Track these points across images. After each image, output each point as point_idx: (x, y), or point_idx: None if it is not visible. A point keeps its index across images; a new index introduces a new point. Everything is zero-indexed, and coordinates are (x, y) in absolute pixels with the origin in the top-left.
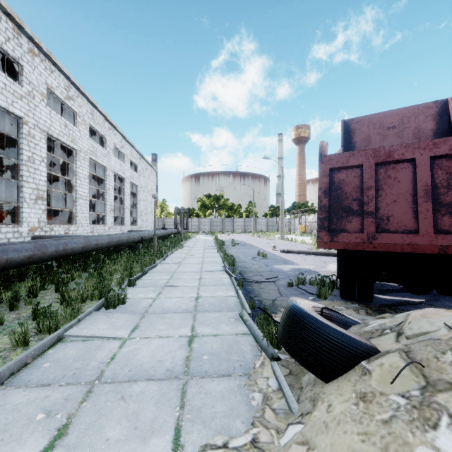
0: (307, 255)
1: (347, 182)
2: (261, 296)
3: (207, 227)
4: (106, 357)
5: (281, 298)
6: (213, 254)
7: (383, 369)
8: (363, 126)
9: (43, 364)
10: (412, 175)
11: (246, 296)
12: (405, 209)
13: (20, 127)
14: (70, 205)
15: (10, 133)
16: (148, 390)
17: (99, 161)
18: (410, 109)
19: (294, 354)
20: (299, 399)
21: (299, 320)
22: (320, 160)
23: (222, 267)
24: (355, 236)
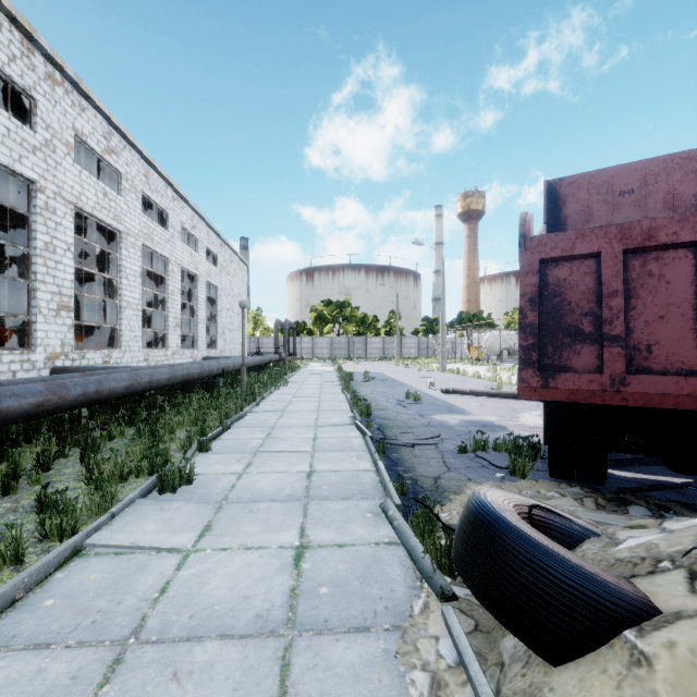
0: (485, 397)
1: (572, 283)
2: (416, 472)
3: (326, 351)
4: (153, 587)
5: (449, 474)
6: (335, 396)
7: (676, 656)
8: (579, 191)
9: (43, 600)
10: (694, 271)
11: (391, 471)
12: (681, 332)
13: (32, 196)
14: (113, 318)
15: (17, 205)
16: (222, 659)
17: (157, 249)
18: (659, 162)
19: (489, 602)
20: (500, 691)
21: (497, 539)
22: (523, 245)
23: (350, 418)
24: (588, 380)
